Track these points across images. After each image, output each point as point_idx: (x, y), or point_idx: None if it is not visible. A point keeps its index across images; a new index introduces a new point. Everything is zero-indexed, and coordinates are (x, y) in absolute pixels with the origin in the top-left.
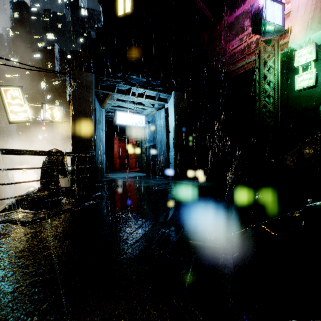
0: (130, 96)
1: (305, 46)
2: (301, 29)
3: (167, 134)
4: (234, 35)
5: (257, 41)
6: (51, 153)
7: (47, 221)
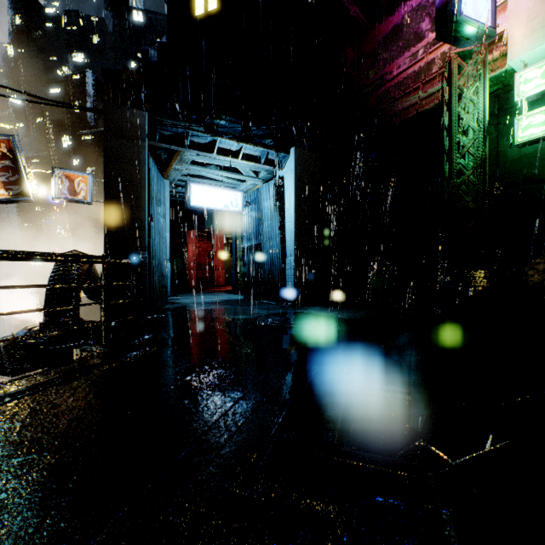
0: (214, 155)
1: (532, 64)
2: (527, 32)
3: (281, 225)
4: (401, 48)
5: (443, 58)
6: (48, 256)
7: (27, 402)
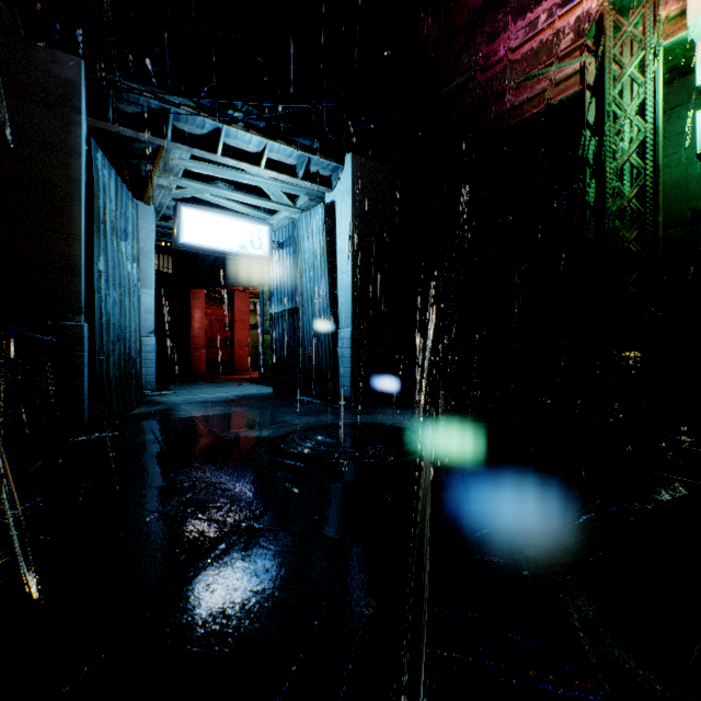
0: (218, 157)
1: None
2: None
3: (331, 278)
4: (512, 16)
5: (578, 26)
6: None
7: None
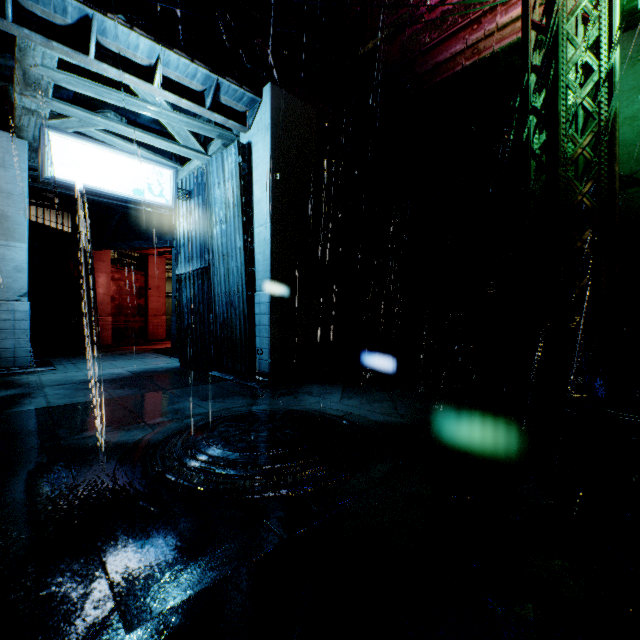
0: (91, 61)
1: None
2: None
3: (246, 231)
4: None
5: None
6: None
7: None
